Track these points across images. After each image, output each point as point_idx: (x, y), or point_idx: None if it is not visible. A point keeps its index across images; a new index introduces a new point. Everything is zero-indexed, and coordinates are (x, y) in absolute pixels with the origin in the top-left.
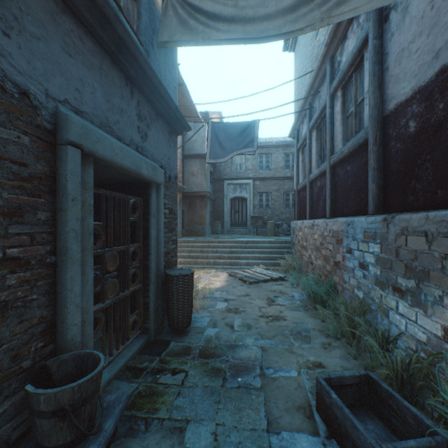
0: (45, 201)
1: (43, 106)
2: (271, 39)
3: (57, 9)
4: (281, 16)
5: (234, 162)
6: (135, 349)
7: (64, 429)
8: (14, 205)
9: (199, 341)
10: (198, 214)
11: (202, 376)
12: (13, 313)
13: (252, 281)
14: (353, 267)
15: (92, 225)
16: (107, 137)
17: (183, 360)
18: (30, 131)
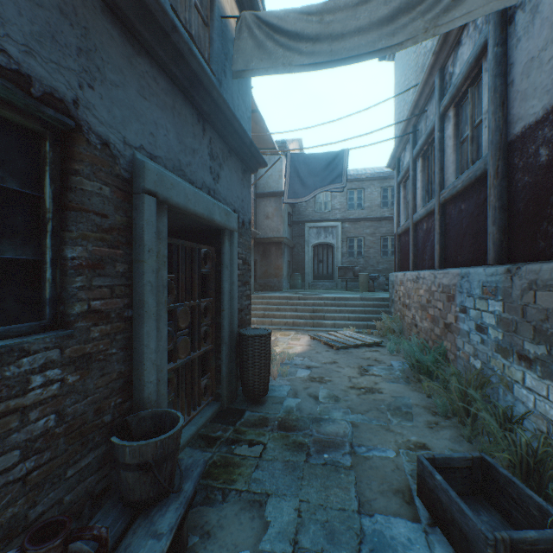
0: (123, 253)
1: (121, 154)
2: (363, 58)
3: (134, 52)
4: (375, 29)
5: (318, 201)
6: (207, 417)
7: (147, 484)
8: (97, 257)
9: (277, 412)
10: (273, 265)
11: (283, 449)
12: (96, 366)
13: (340, 345)
14: (468, 329)
15: (165, 277)
16: (180, 182)
17: (260, 432)
18: (110, 182)
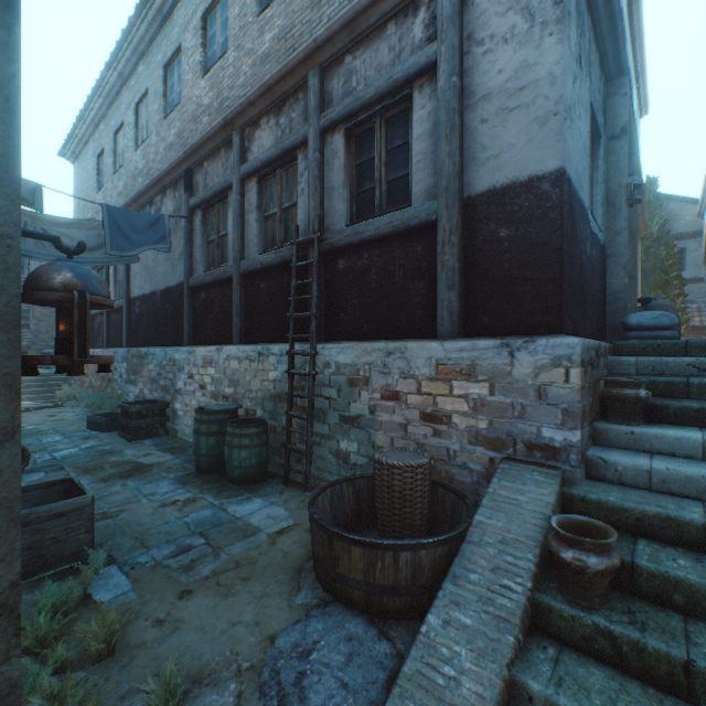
0: None
1: None
2: None
3: None
4: None
5: None
6: None
7: None
8: None
9: None
10: None
11: None
12: None
13: (25, 408)
14: (118, 378)
15: None
16: None
17: None
18: None
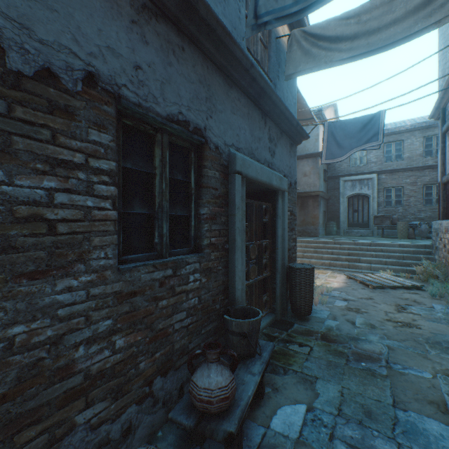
0: (224, 210)
1: (223, 152)
2: (398, 42)
3: (229, 88)
4: (410, 15)
5: (352, 156)
6: (267, 322)
7: (243, 345)
8: (213, 213)
9: (319, 328)
10: (310, 214)
11: (326, 353)
12: (213, 275)
13: (376, 285)
14: None
15: (245, 225)
16: (253, 162)
17: (306, 339)
18: (218, 169)
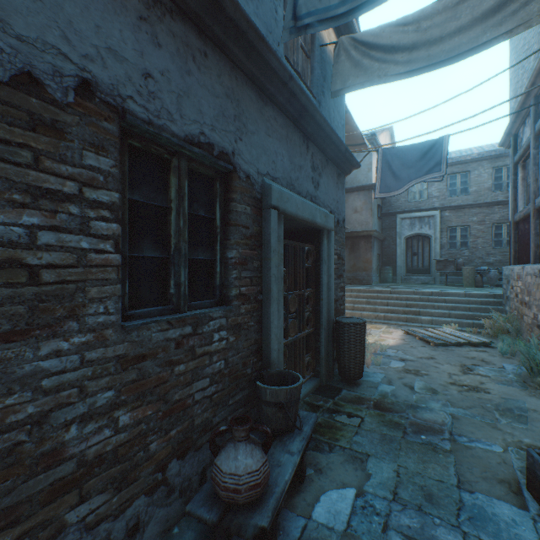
0: (257, 253)
1: (256, 182)
2: (464, 54)
3: (263, 104)
4: (478, 23)
5: (411, 190)
6: (309, 388)
7: (280, 418)
8: (243, 257)
9: (372, 395)
10: (362, 258)
11: (379, 424)
12: (243, 333)
13: (438, 342)
14: None
15: (282, 271)
16: (293, 195)
17: (357, 407)
18: (250, 203)
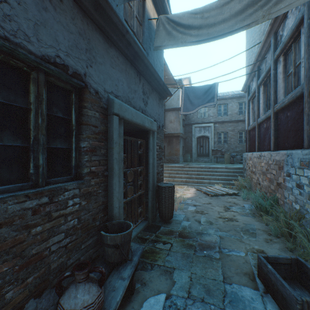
0: (104, 144)
1: (103, 96)
2: (226, 34)
3: (108, 46)
4: (233, 18)
5: (200, 112)
6: (141, 228)
7: (117, 254)
8: (93, 146)
9: (178, 228)
10: (174, 148)
11: (181, 247)
12: (93, 198)
13: (213, 194)
14: (291, 186)
15: (122, 156)
16: (129, 108)
17: (169, 237)
18: (98, 110)
